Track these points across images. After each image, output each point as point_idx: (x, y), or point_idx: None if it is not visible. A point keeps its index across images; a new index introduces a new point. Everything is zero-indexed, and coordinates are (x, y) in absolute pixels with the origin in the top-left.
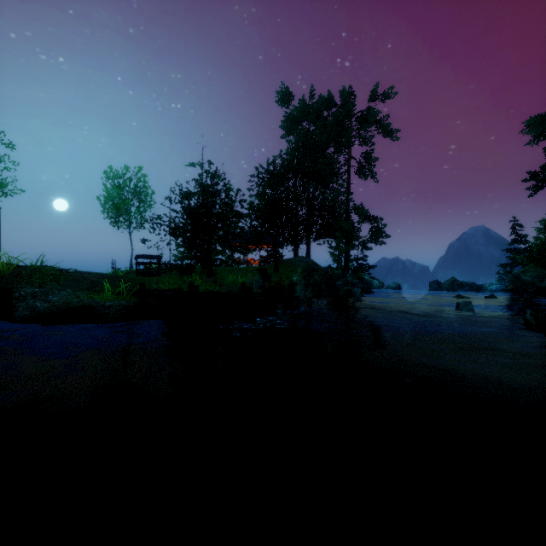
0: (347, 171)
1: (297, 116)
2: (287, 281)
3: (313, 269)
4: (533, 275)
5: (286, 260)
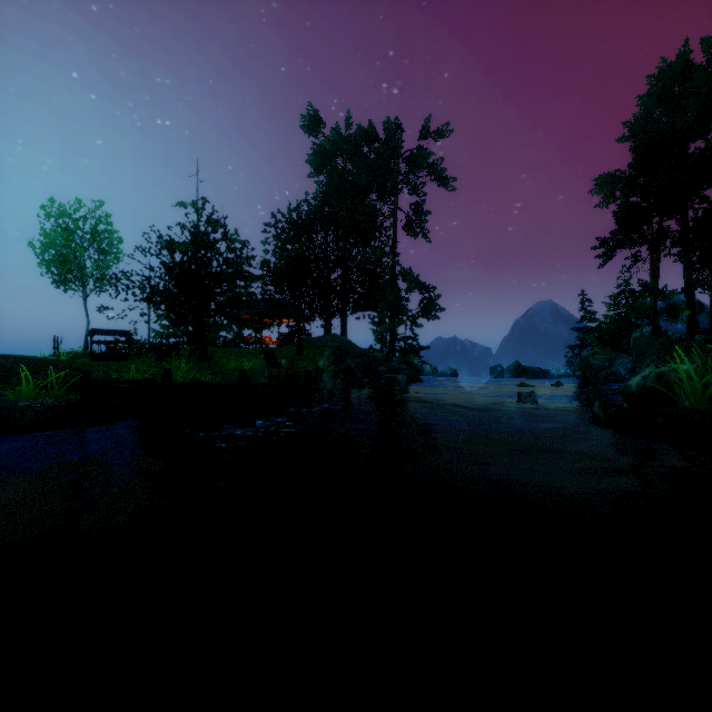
0: (393, 225)
1: (329, 149)
2: (313, 366)
3: (349, 350)
4: (603, 359)
5: (313, 339)
